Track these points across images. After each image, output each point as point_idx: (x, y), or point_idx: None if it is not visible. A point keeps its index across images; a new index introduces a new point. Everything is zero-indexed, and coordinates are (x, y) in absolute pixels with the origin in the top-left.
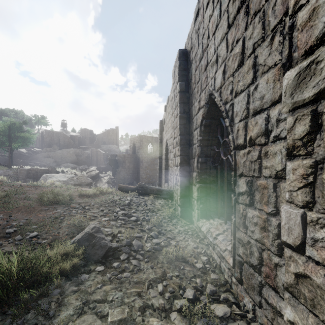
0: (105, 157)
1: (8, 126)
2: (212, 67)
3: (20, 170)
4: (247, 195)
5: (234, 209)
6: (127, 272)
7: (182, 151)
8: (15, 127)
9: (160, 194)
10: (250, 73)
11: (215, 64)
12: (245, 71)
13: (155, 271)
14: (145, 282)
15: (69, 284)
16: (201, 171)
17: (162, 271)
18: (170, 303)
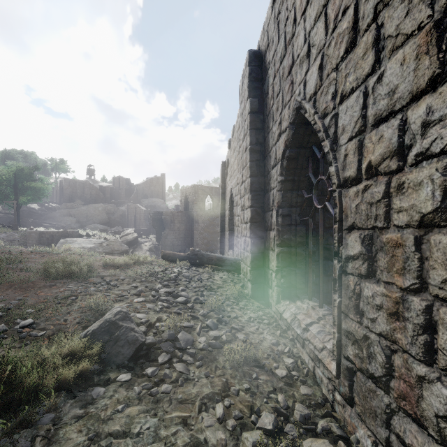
0: (146, 216)
1: (13, 172)
2: (300, 66)
3: (29, 233)
4: (362, 259)
5: (339, 284)
6: (167, 384)
7: (254, 200)
8: (24, 174)
9: (221, 265)
10: (369, 57)
11: (306, 59)
12: (358, 56)
13: (212, 382)
14: (195, 400)
15: (71, 403)
16: (282, 228)
17: (223, 382)
18: (236, 438)
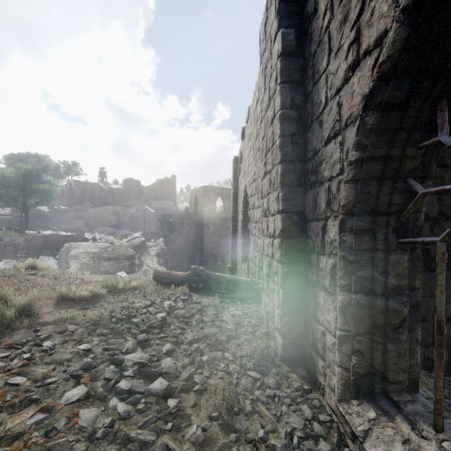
0: (155, 218)
1: (22, 175)
2: None
3: (33, 237)
4: None
5: None
6: None
7: (287, 201)
8: (32, 177)
9: (233, 290)
10: None
11: None
12: None
13: None
14: None
15: None
16: (356, 257)
17: None
18: None
